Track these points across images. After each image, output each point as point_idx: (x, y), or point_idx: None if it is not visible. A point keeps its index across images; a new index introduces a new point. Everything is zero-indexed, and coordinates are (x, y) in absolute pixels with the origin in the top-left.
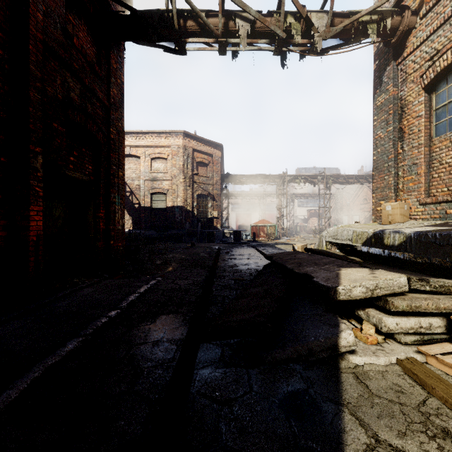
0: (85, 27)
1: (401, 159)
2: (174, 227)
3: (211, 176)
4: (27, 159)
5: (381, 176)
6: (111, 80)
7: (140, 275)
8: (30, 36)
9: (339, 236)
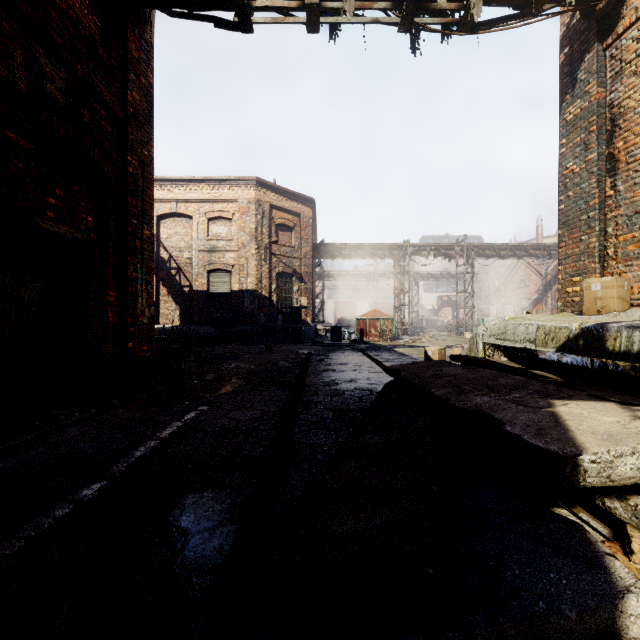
0: None
1: (612, 207)
2: (243, 321)
3: (298, 245)
4: None
5: (574, 237)
6: (128, 77)
7: (173, 401)
8: None
9: (509, 334)
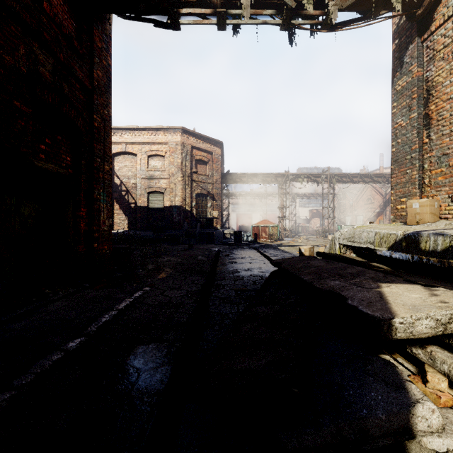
0: None
1: (427, 150)
2: (172, 228)
3: (211, 174)
4: None
5: (401, 170)
6: (94, 60)
7: (125, 284)
8: None
9: (356, 238)
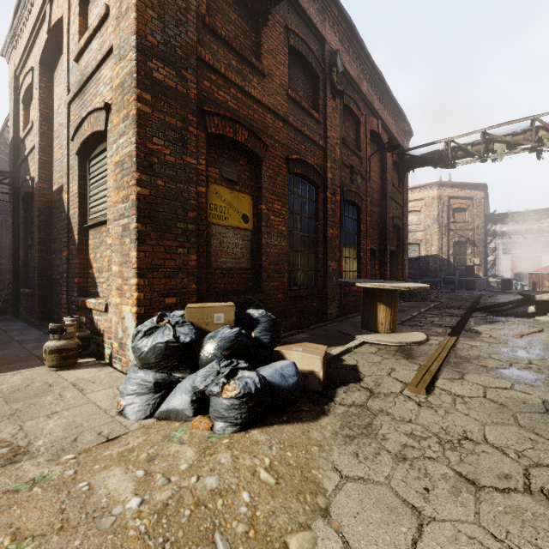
0: (395, 172)
1: None
2: (428, 275)
3: (470, 220)
4: (386, 247)
5: None
6: (404, 191)
7: (426, 301)
8: (387, 198)
9: None
